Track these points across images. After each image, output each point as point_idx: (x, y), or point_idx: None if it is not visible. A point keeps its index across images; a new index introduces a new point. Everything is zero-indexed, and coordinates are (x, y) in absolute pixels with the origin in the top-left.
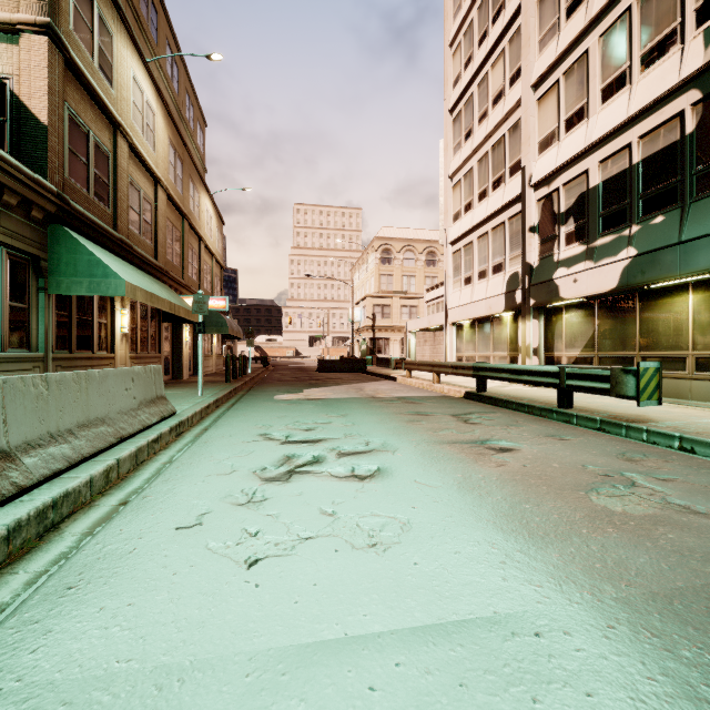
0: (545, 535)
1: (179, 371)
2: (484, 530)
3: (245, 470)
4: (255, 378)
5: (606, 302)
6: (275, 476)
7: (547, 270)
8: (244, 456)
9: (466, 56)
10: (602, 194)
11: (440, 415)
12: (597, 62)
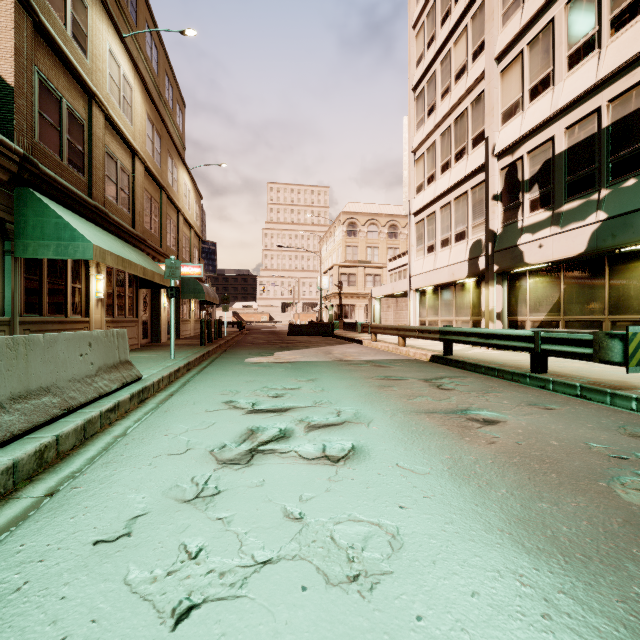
0: (586, 558)
1: (157, 334)
2: (501, 549)
3: (201, 449)
4: (230, 341)
5: (572, 266)
6: (234, 457)
7: (511, 236)
8: (204, 429)
9: (429, 35)
10: (569, 160)
11: (411, 380)
12: (563, 30)
